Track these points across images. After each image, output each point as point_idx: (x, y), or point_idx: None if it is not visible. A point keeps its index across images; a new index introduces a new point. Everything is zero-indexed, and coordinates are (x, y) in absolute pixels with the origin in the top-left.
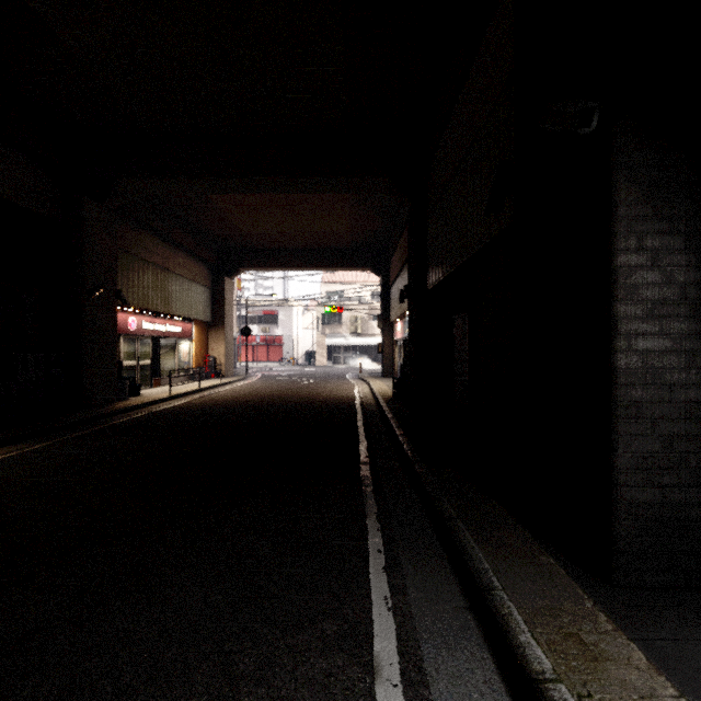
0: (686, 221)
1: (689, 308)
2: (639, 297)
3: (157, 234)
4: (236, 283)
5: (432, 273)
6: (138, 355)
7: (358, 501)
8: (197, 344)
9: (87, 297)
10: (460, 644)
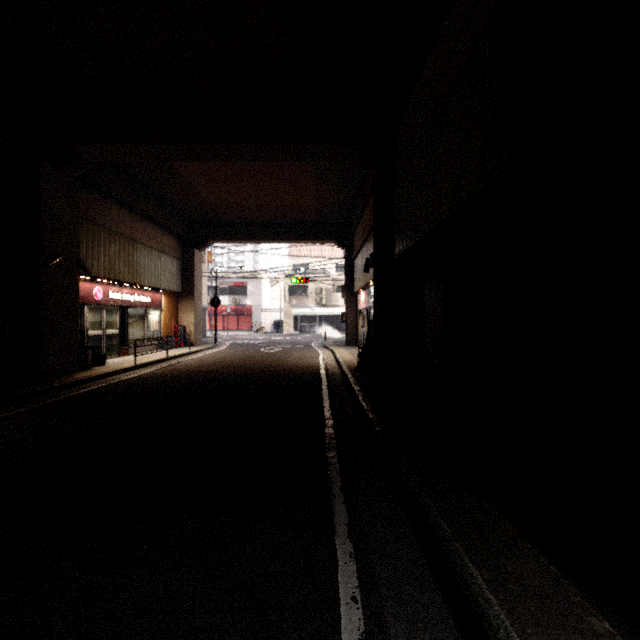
0: None
1: None
2: None
3: (124, 205)
4: (207, 256)
5: (399, 240)
6: (104, 324)
7: (324, 504)
8: (167, 314)
9: (44, 265)
10: None
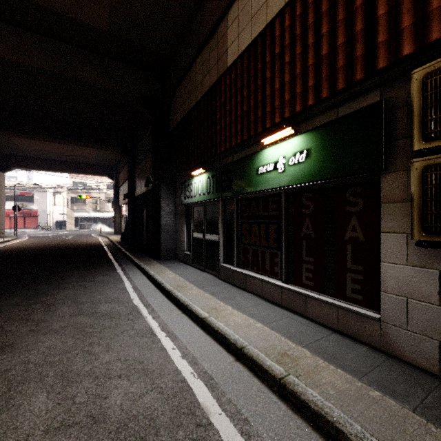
0: (172, 199)
1: (173, 213)
2: (165, 211)
3: None
4: None
5: (137, 190)
6: None
7: (110, 261)
8: None
9: None
10: (132, 267)
